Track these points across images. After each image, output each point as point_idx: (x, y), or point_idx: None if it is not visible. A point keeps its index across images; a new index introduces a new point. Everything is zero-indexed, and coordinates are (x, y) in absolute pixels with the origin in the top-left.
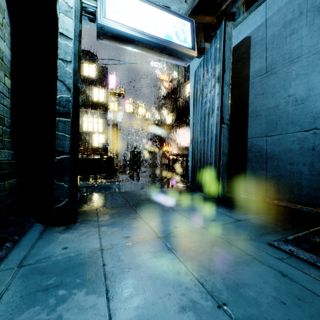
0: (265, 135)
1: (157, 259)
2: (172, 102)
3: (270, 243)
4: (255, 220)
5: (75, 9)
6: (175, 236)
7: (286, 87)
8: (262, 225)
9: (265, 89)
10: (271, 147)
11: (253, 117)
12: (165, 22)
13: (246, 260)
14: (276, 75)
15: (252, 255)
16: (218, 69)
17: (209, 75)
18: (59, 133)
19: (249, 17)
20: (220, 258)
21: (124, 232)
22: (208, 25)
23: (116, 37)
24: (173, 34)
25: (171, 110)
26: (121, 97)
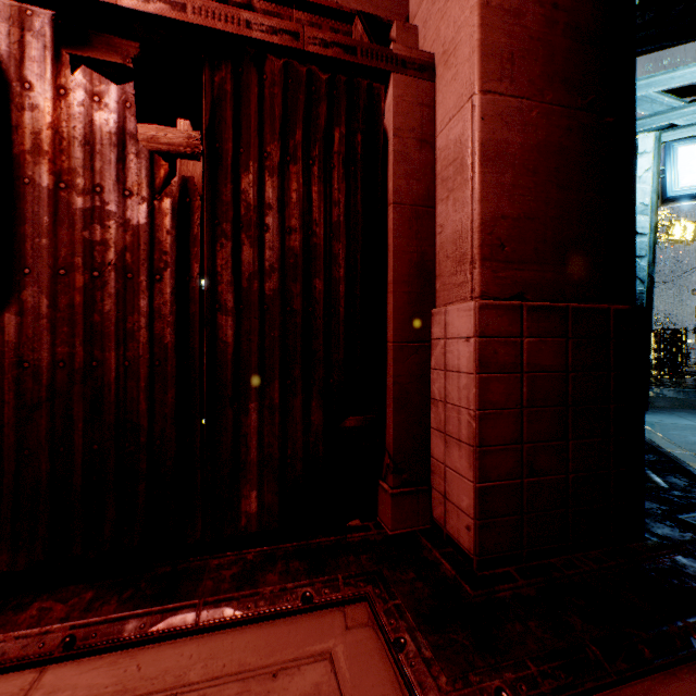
0: None
1: None
2: None
3: None
4: None
5: (650, 204)
6: None
7: None
8: None
9: None
10: None
11: None
12: None
13: None
14: None
15: None
16: None
17: None
18: None
19: None
20: None
21: None
22: None
23: (690, 198)
24: None
25: None
26: None
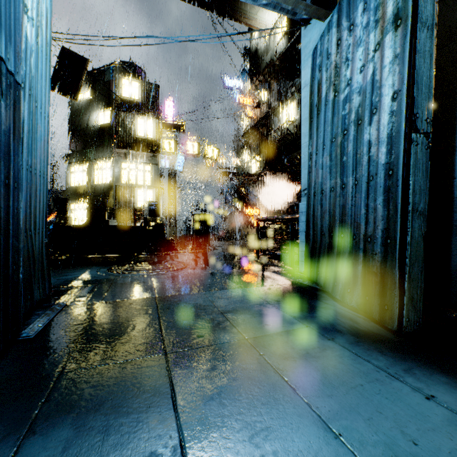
0: None
1: None
2: (259, 139)
3: None
4: None
5: None
6: None
7: None
8: None
9: None
10: None
11: None
12: None
13: None
14: None
15: None
16: None
17: (357, 33)
18: None
19: None
20: None
21: None
22: None
23: None
24: None
25: (257, 151)
26: (179, 131)
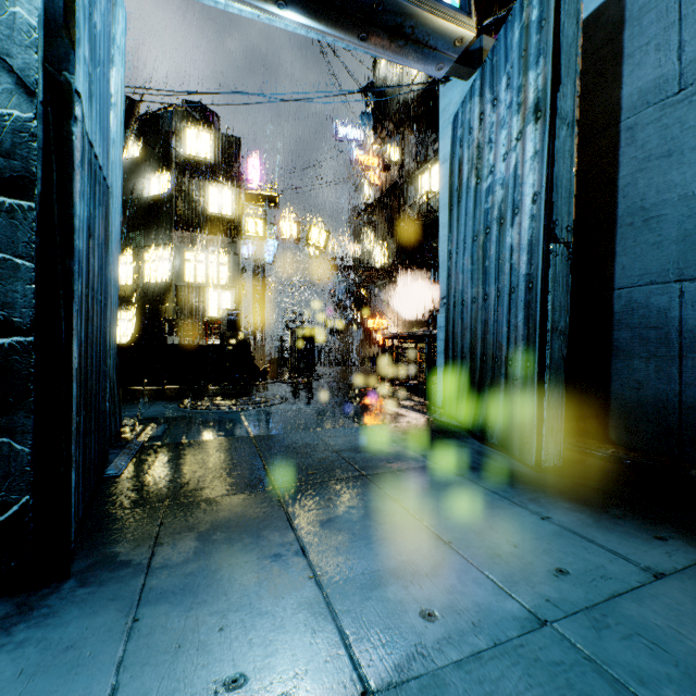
0: (678, 276)
1: None
2: (388, 217)
3: None
4: None
5: None
6: (438, 684)
7: None
8: None
9: (676, 139)
10: None
11: (635, 225)
12: None
13: None
14: None
15: None
16: (537, 80)
17: (500, 111)
18: None
19: None
20: None
21: (225, 645)
22: None
23: None
24: None
25: (385, 234)
26: (270, 206)
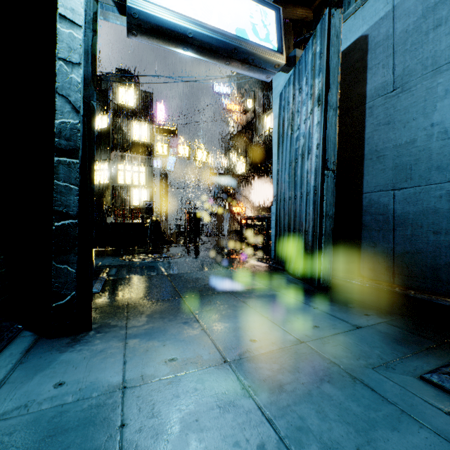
0: (392, 187)
1: (222, 411)
2: (245, 143)
3: (424, 376)
4: (385, 327)
5: None
6: (254, 359)
7: (427, 111)
8: (400, 337)
9: (392, 115)
10: (402, 206)
11: (372, 159)
12: (236, 8)
13: (389, 417)
14: (411, 93)
15: (397, 403)
16: (319, 84)
17: (303, 96)
18: (59, 182)
19: (366, 5)
20: (338, 411)
21: (167, 350)
22: (301, 22)
23: (158, 32)
24: (248, 28)
25: (243, 154)
26: (172, 136)
